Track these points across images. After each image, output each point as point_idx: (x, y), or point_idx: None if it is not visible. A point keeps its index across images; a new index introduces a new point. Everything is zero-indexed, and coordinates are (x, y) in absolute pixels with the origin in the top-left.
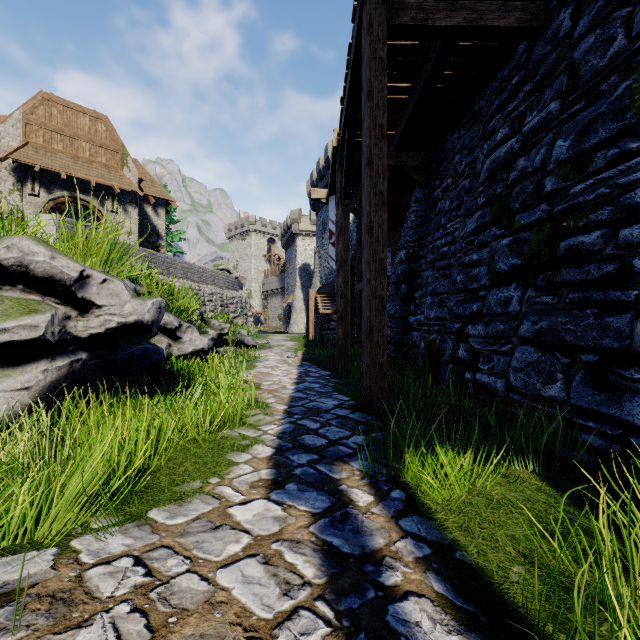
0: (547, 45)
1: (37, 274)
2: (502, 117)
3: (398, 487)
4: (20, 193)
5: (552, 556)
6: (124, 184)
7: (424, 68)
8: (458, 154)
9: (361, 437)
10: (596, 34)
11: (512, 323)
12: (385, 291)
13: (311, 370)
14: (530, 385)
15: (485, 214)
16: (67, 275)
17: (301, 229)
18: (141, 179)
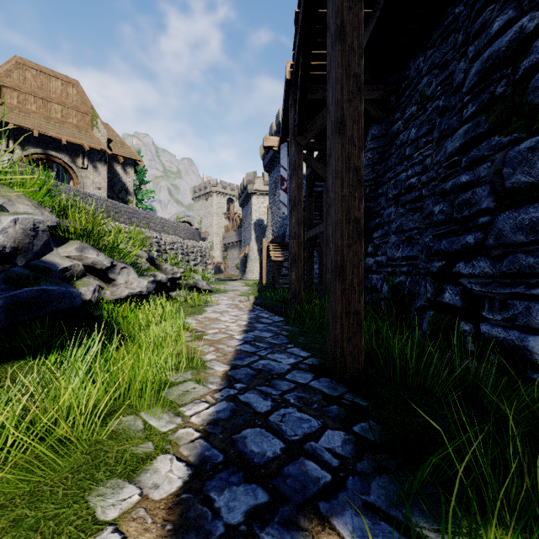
0: None
1: None
2: (497, 5)
3: None
4: None
5: None
6: (93, 143)
7: None
8: (425, 76)
9: (339, 434)
10: None
11: None
12: (362, 211)
13: (262, 315)
14: None
15: (477, 125)
16: None
17: (256, 189)
18: (110, 139)
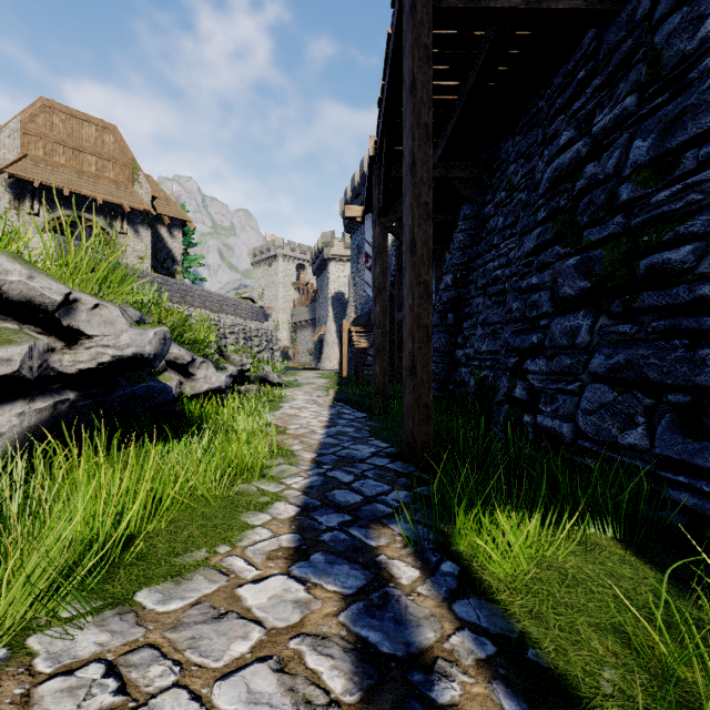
0: (621, 30)
1: (12, 297)
2: (566, 118)
3: (449, 558)
4: (17, 212)
5: (651, 654)
6: (135, 202)
7: (475, 62)
8: (513, 163)
9: (403, 492)
10: (683, 12)
11: (581, 357)
12: (430, 319)
13: (344, 411)
14: (604, 430)
15: (546, 231)
16: (49, 298)
17: (334, 253)
18: (154, 197)
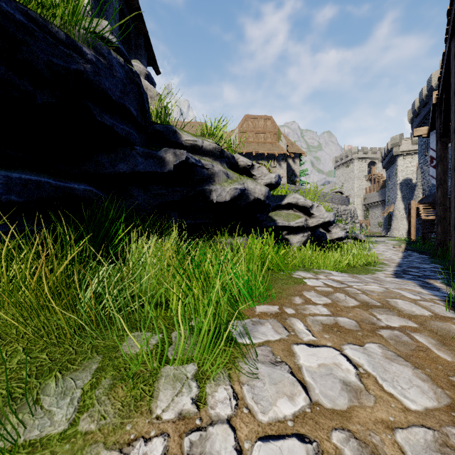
0: None
1: (300, 205)
2: None
3: None
4: None
5: None
6: (279, 150)
7: None
8: None
9: (445, 276)
10: None
11: None
12: None
13: (413, 254)
14: None
15: None
16: (309, 205)
17: (402, 150)
18: (287, 145)
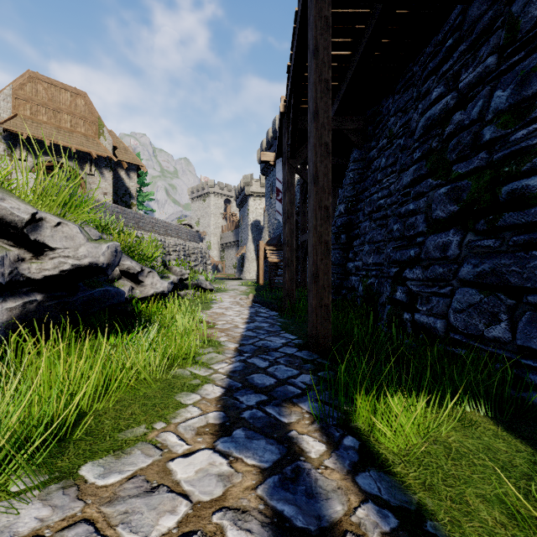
0: (482, 5)
1: None
2: (436, 78)
3: (350, 433)
4: (10, 158)
5: (535, 525)
6: (100, 151)
7: (363, 35)
8: (393, 116)
9: (309, 376)
10: None
11: (451, 266)
12: (330, 236)
13: (261, 311)
14: (472, 325)
15: (421, 167)
16: (18, 217)
17: (252, 191)
18: (115, 147)
